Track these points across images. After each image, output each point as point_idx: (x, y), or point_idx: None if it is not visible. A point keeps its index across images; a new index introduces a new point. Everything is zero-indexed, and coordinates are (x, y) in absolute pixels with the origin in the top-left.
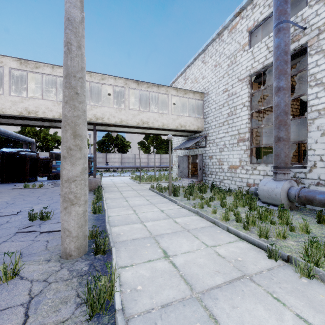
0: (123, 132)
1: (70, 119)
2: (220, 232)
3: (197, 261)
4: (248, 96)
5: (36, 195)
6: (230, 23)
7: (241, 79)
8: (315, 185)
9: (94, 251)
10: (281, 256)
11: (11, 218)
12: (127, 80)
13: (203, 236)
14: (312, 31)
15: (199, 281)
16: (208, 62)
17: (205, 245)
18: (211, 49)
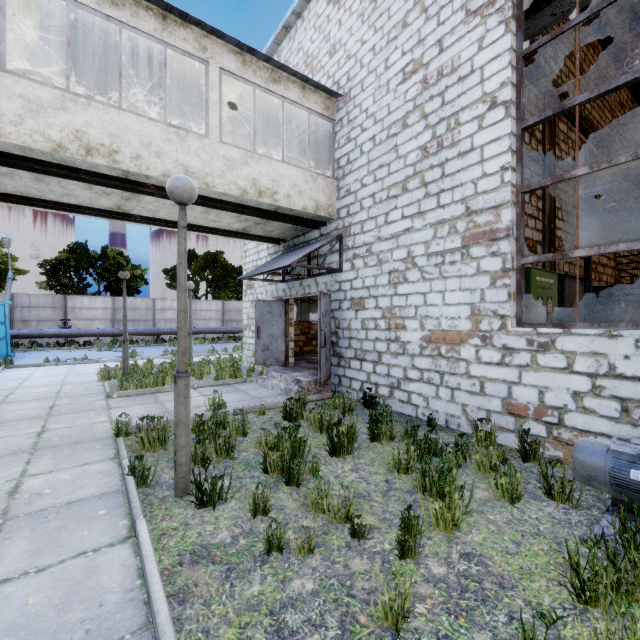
0: (29, 200)
1: None
2: None
3: None
4: (512, 63)
5: None
6: None
7: (479, 9)
8: None
9: None
10: None
11: None
12: None
13: None
14: None
15: None
16: None
17: None
18: None
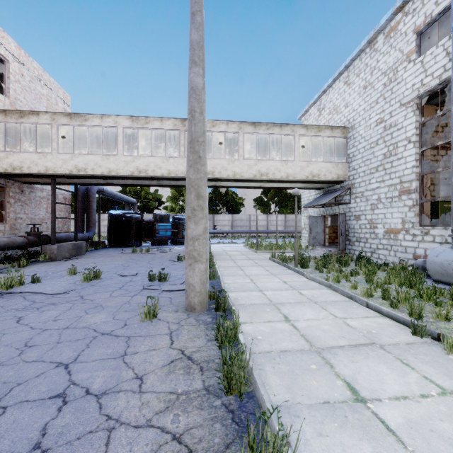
0: (236, 187)
1: (194, 181)
2: (356, 307)
3: (321, 327)
4: (416, 127)
5: (146, 260)
6: (388, 23)
7: (404, 104)
8: None
9: (215, 307)
10: (430, 333)
11: (133, 278)
12: (241, 123)
13: (333, 309)
14: None
15: (321, 341)
16: (354, 82)
17: (334, 316)
18: (358, 64)
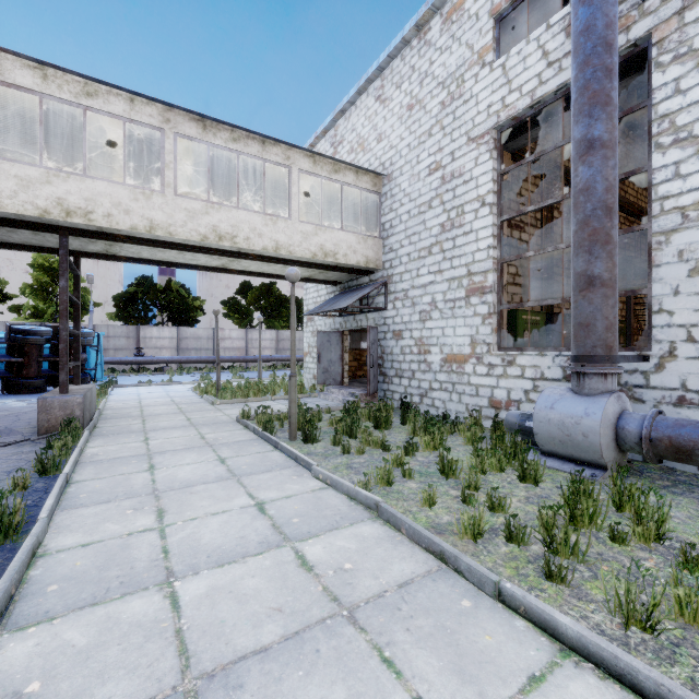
0: (166, 263)
1: None
2: (472, 608)
3: None
4: (494, 179)
5: None
6: None
7: (475, 138)
8: (672, 403)
9: None
10: None
11: None
12: (170, 110)
13: (416, 653)
14: (663, 4)
15: None
16: (393, 98)
17: None
18: (399, 66)
